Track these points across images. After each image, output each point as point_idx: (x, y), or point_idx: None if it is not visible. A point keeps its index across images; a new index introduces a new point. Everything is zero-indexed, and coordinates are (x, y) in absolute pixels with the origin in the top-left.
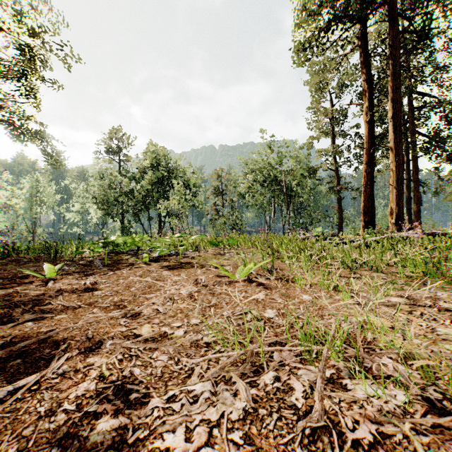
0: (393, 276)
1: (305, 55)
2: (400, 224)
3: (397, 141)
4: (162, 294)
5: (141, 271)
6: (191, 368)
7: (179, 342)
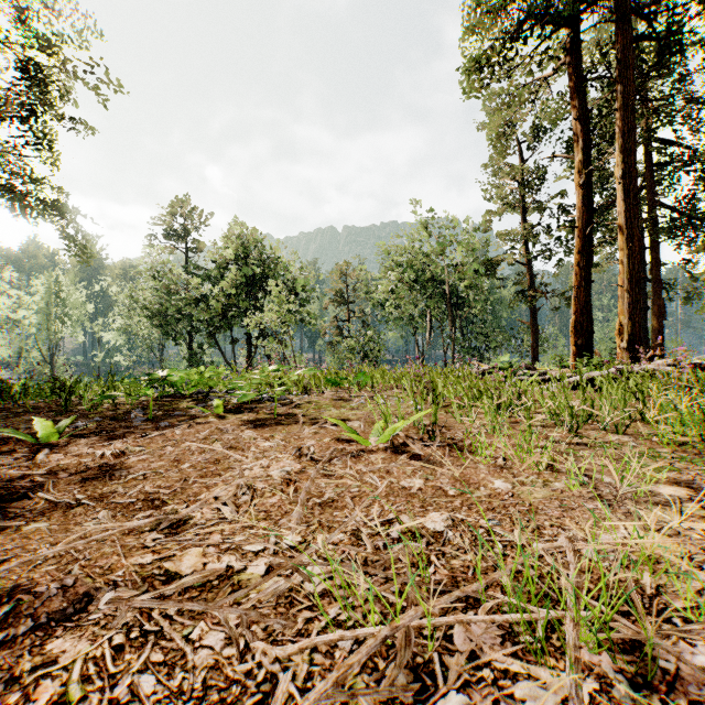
0: (647, 441)
1: (480, 78)
2: (636, 350)
3: (631, 216)
4: (235, 476)
5: (207, 431)
6: (270, 674)
7: (252, 599)
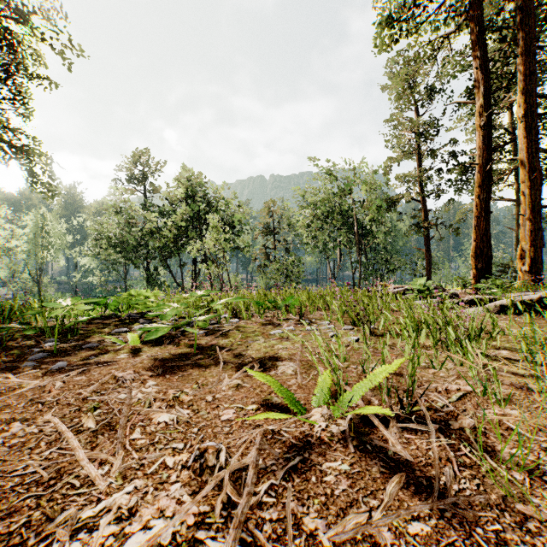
0: None
1: (391, 34)
2: (536, 273)
3: (532, 151)
4: None
5: (96, 382)
6: None
7: None
